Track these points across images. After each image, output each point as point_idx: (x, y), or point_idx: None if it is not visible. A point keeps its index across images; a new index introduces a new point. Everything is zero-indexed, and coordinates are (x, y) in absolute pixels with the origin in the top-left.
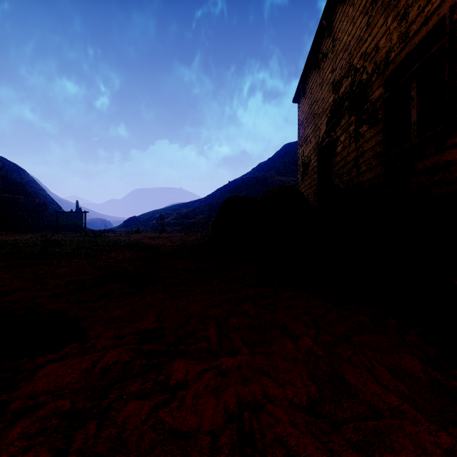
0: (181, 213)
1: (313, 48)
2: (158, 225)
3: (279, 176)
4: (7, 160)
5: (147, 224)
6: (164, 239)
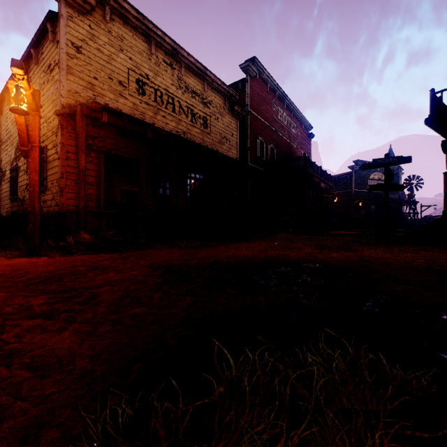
0: None
1: (6, 91)
2: None
3: None
4: None
5: None
6: None
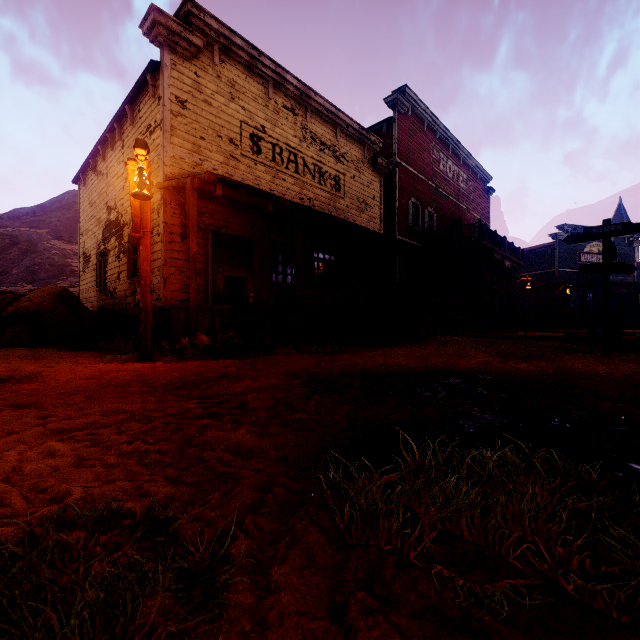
0: None
1: (92, 157)
2: None
3: (58, 240)
4: None
5: None
6: None
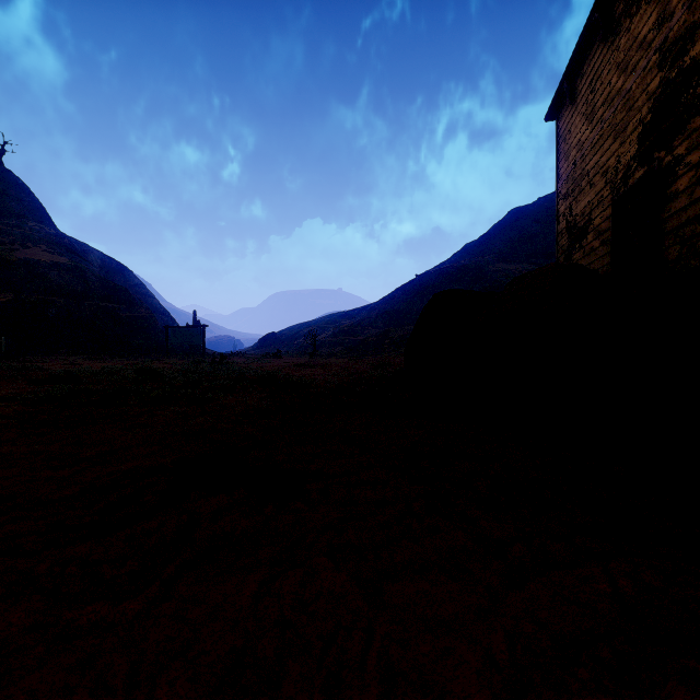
0: (340, 327)
1: None
2: (308, 345)
3: (501, 262)
4: (109, 257)
5: (291, 344)
6: (317, 369)
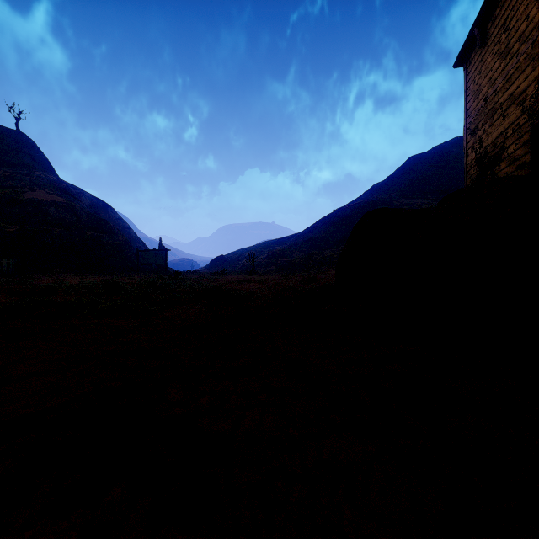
0: (274, 251)
1: None
2: (248, 265)
3: (403, 198)
4: (97, 198)
5: (235, 264)
6: (255, 283)
